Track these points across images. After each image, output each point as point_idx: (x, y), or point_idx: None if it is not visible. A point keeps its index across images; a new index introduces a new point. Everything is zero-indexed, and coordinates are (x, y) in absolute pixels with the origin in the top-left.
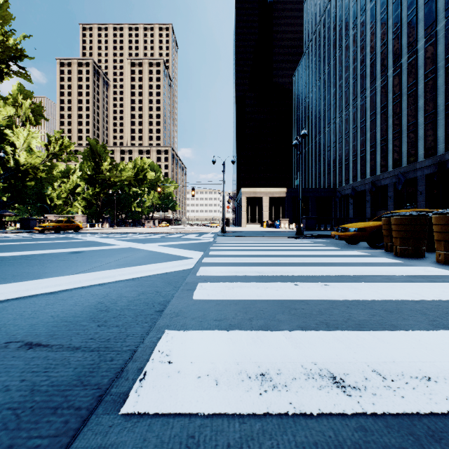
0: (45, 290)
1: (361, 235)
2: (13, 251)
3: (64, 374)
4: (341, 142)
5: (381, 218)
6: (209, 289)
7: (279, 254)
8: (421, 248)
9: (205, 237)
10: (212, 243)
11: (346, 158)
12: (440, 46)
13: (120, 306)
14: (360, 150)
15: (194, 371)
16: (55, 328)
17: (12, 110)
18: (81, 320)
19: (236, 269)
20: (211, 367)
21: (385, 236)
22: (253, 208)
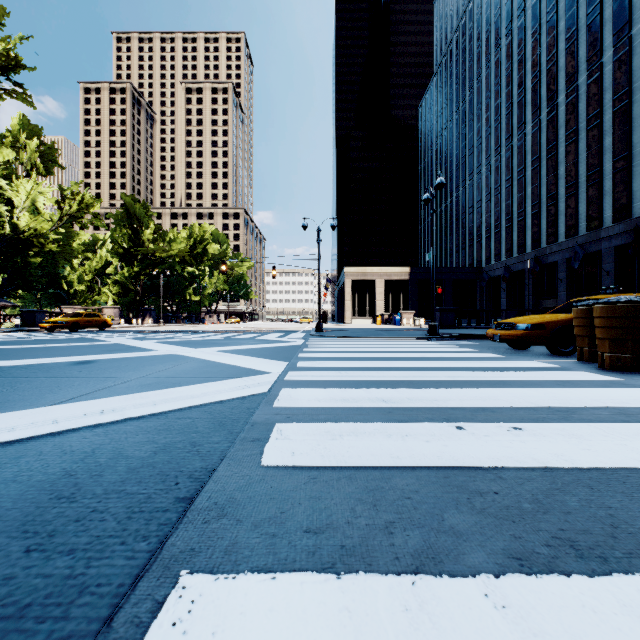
0: None
1: (538, 335)
2: None
3: None
4: (489, 201)
5: (565, 308)
6: (295, 439)
7: (411, 365)
8: None
9: (292, 338)
10: (302, 347)
11: (496, 223)
12: (636, 58)
13: (104, 485)
14: (518, 212)
15: None
16: None
17: (11, 153)
18: None
19: (344, 393)
20: None
21: (579, 337)
22: (362, 296)
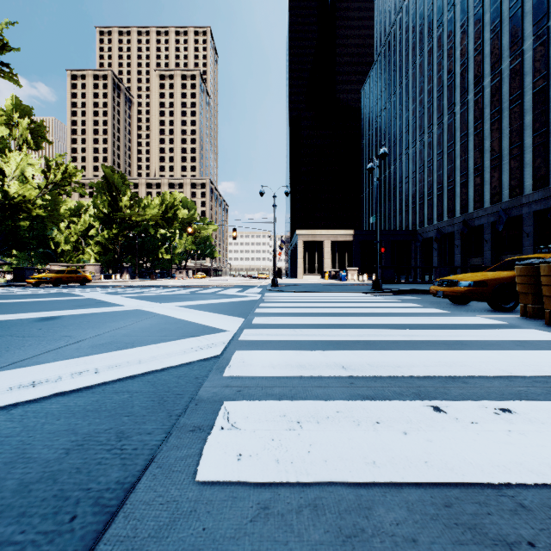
0: None
1: (480, 291)
2: None
3: None
4: (422, 172)
5: (504, 266)
6: (243, 428)
7: (363, 322)
8: None
9: (250, 293)
10: (258, 301)
11: (429, 191)
12: None
13: None
14: (448, 181)
15: None
16: None
17: (4, 129)
18: None
19: (300, 357)
20: None
21: (522, 294)
22: (312, 255)
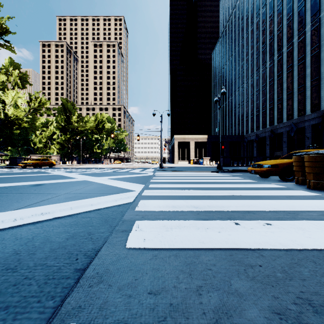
0: None
1: (274, 170)
2: None
3: None
4: (247, 101)
5: (288, 156)
6: (145, 230)
7: (208, 186)
8: None
9: (147, 171)
10: (152, 176)
11: (251, 113)
12: (323, 29)
13: (35, 260)
14: (262, 107)
15: None
16: None
17: (4, 77)
18: None
19: (173, 202)
20: None
21: (296, 171)
22: (183, 150)
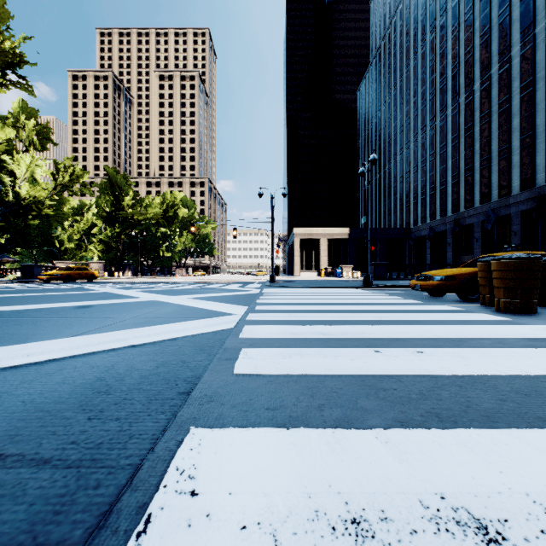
0: (25, 359)
1: (450, 285)
2: (3, 305)
3: (7, 519)
4: (416, 172)
5: (473, 263)
6: (256, 358)
7: (346, 309)
8: (532, 301)
9: (250, 288)
10: (258, 295)
11: (422, 191)
12: (539, 53)
13: (127, 385)
14: (440, 181)
15: (235, 514)
16: (21, 423)
17: (12, 132)
18: (65, 409)
19: (292, 328)
20: (264, 505)
21: (482, 286)
22: (308, 253)
